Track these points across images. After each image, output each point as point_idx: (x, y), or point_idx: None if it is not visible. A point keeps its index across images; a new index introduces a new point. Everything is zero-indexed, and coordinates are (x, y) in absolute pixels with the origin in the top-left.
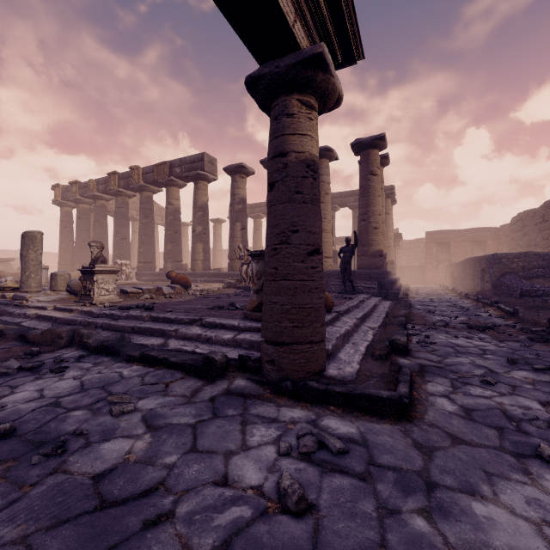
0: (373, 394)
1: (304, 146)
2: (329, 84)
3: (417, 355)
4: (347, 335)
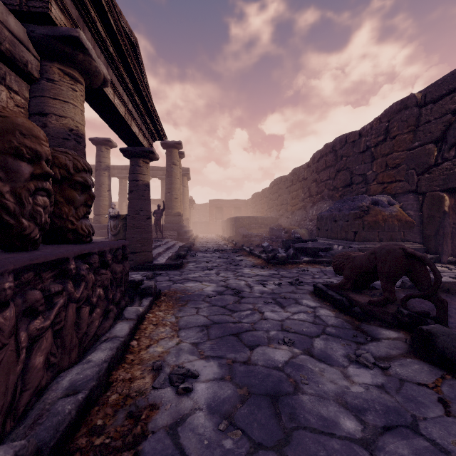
0: (169, 263)
1: (145, 179)
2: (154, 157)
3: (188, 259)
4: (160, 254)
